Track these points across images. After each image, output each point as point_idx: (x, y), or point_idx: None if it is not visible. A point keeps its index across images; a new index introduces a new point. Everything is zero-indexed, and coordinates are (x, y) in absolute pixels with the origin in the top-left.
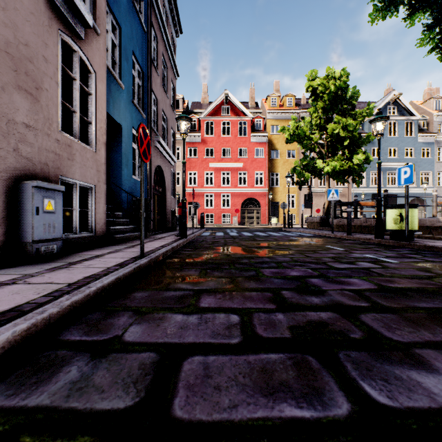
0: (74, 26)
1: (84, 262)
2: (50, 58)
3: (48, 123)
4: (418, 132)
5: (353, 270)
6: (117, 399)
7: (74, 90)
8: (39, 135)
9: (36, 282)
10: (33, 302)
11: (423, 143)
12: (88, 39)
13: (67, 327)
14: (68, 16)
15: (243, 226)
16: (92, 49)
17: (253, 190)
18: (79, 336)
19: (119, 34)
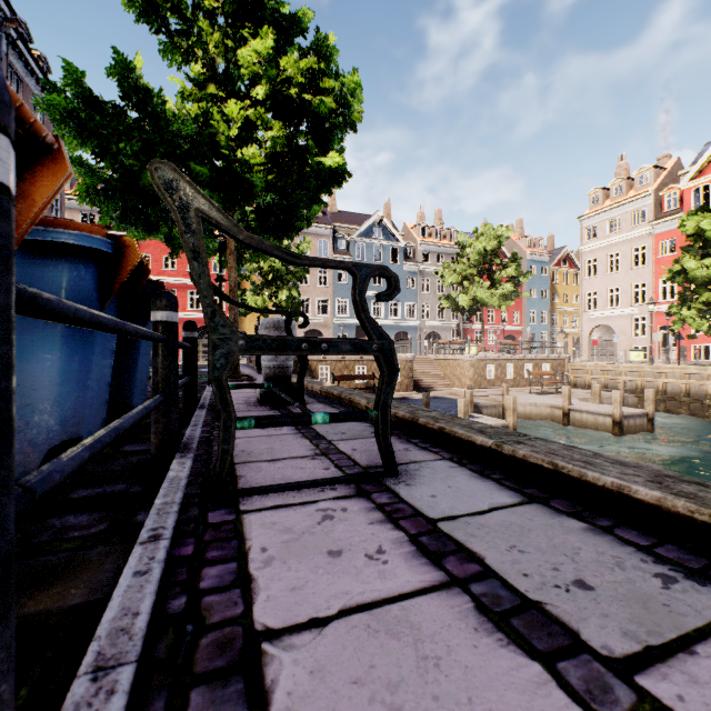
0: None
1: None
2: None
3: None
4: (405, 259)
5: None
6: None
7: None
8: None
9: None
10: None
11: (408, 273)
12: None
13: None
14: None
15: None
16: None
17: None
18: None
19: None
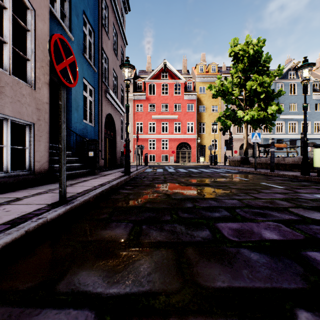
0: None
1: None
2: None
3: None
4: (312, 91)
5: None
6: None
7: (4, 19)
8: None
9: None
10: None
11: (316, 100)
12: None
13: None
14: None
15: (178, 163)
16: None
17: (185, 136)
18: None
19: None
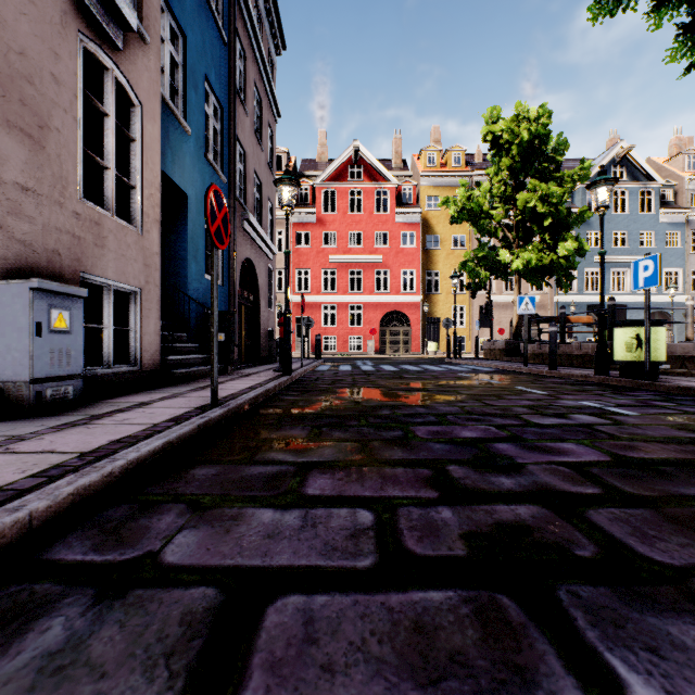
0: (104, 27)
1: (117, 414)
2: (63, 78)
3: (60, 185)
4: (661, 206)
5: (565, 428)
6: (127, 694)
7: (105, 132)
8: (44, 203)
9: (26, 451)
10: (9, 489)
11: (667, 225)
12: (130, 50)
13: (64, 535)
14: (94, 11)
15: (383, 355)
16: (136, 66)
17: (398, 298)
18: (81, 553)
19: (183, 47)
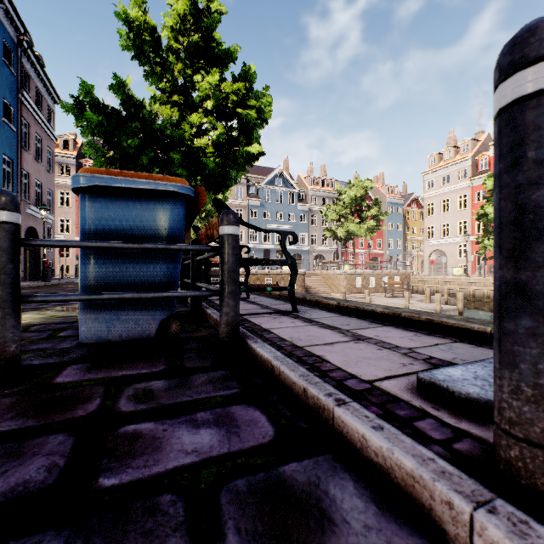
0: None
1: None
2: None
3: None
4: (299, 201)
5: None
6: None
7: None
8: None
9: None
10: None
11: (301, 211)
12: None
13: None
14: None
15: None
16: None
17: None
18: None
19: None
